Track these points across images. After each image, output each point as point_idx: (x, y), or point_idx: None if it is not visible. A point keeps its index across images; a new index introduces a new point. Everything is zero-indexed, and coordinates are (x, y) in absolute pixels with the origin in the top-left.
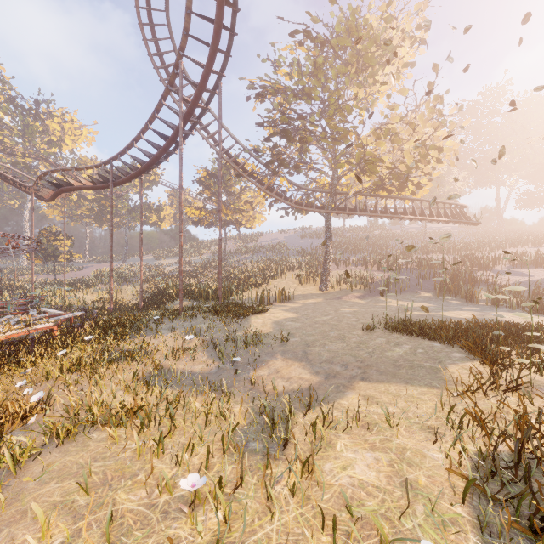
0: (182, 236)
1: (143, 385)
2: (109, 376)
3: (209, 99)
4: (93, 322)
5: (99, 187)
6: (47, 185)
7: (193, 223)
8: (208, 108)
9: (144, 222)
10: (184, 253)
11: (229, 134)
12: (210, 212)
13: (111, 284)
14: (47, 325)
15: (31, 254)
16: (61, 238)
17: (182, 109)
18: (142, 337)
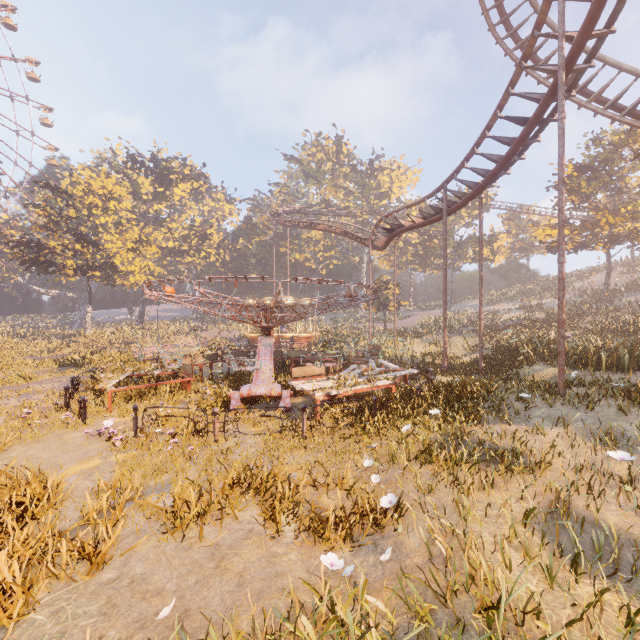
0: (563, 263)
1: (554, 553)
2: (474, 494)
3: (614, 12)
4: (430, 385)
5: (430, 221)
6: (381, 233)
7: (548, 250)
8: (611, 30)
9: (471, 259)
10: (526, 295)
11: (637, 76)
12: (579, 227)
13: (445, 336)
14: (386, 383)
15: (367, 304)
16: (390, 286)
17: (563, 51)
18: (505, 425)
